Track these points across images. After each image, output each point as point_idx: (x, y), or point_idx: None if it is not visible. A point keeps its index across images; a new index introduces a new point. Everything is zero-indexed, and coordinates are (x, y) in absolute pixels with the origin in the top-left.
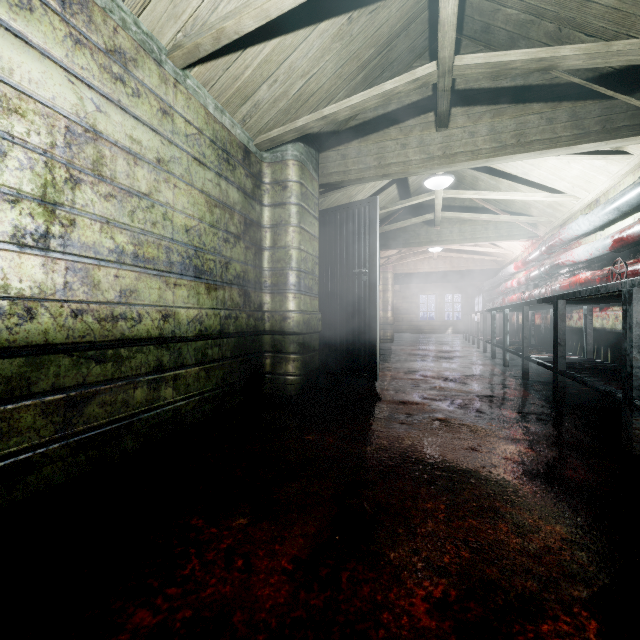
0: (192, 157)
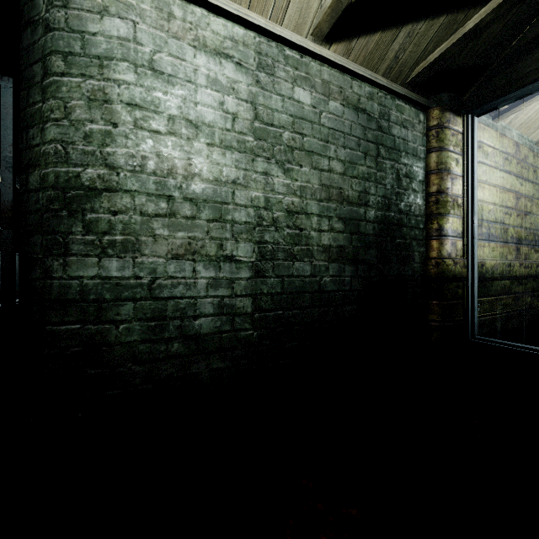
0: None
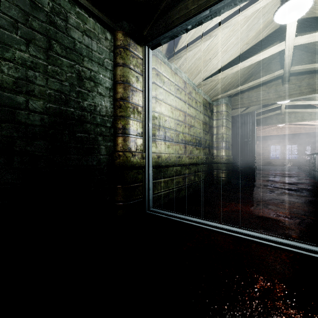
0: (200, 112)
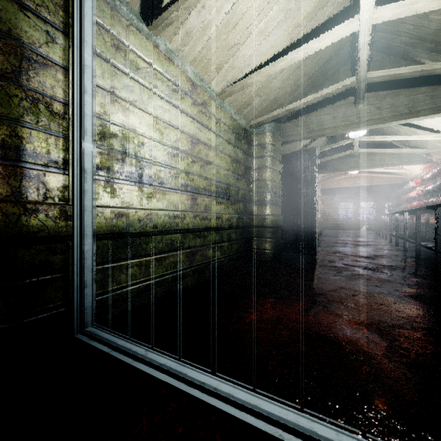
0: (226, 141)
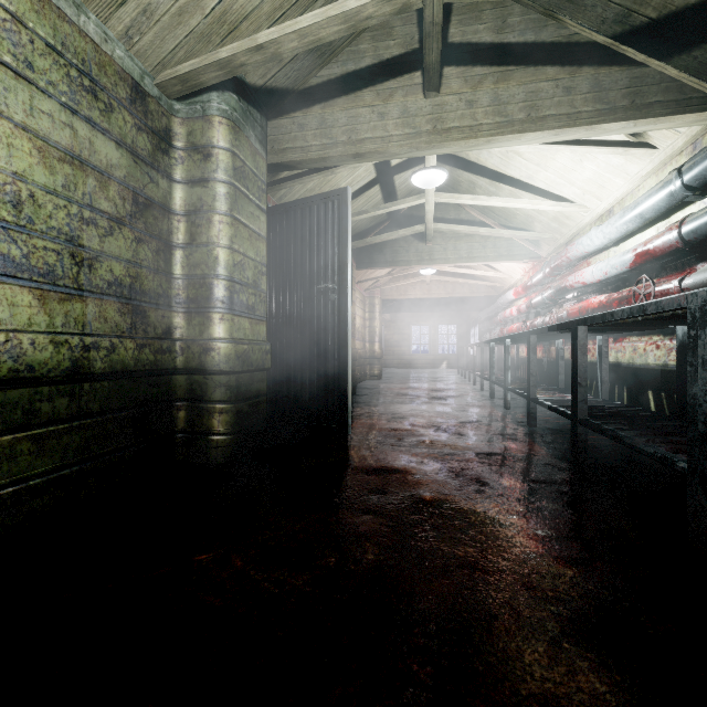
0: None
